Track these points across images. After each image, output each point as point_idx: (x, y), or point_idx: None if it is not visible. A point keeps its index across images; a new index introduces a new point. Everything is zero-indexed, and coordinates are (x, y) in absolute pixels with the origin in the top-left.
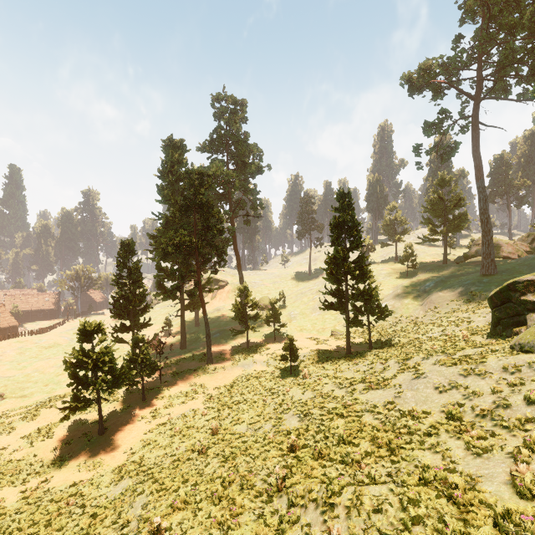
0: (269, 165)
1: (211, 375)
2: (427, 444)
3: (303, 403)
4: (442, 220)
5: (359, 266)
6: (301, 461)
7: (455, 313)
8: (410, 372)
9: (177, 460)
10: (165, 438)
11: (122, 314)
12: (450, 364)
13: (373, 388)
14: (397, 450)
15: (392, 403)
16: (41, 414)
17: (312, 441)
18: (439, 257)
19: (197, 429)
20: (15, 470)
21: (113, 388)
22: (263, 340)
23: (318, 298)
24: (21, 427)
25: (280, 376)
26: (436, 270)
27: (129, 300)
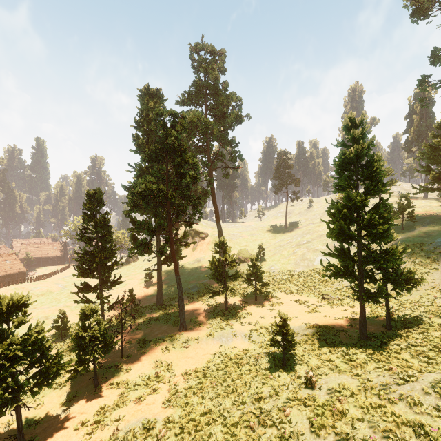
0: (248, 115)
1: (181, 350)
2: None
3: None
4: None
5: (382, 218)
6: None
7: None
8: None
9: None
10: None
11: (86, 272)
12: None
13: None
14: None
15: None
16: None
17: None
18: (432, 209)
19: None
20: None
21: (39, 386)
22: (243, 300)
23: (299, 252)
24: None
25: (269, 368)
26: (440, 223)
27: (94, 256)
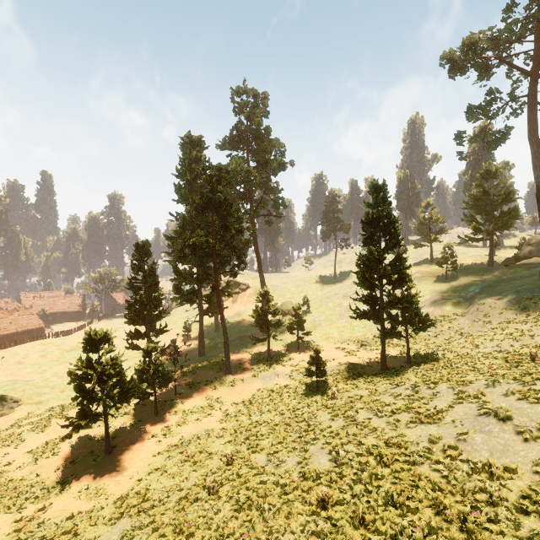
0: (292, 161)
1: (228, 388)
2: (525, 529)
3: (333, 433)
4: (486, 217)
5: (397, 269)
6: (336, 526)
7: (511, 324)
8: (471, 403)
9: (184, 498)
10: (174, 463)
11: (137, 320)
12: (536, 399)
13: (423, 421)
14: (478, 535)
15: (455, 448)
16: (51, 425)
17: (348, 494)
18: (481, 258)
19: (211, 454)
20: (14, 492)
21: (121, 403)
22: (286, 349)
23: (344, 304)
24: (30, 439)
25: (305, 393)
26: (481, 273)
27: (144, 305)
